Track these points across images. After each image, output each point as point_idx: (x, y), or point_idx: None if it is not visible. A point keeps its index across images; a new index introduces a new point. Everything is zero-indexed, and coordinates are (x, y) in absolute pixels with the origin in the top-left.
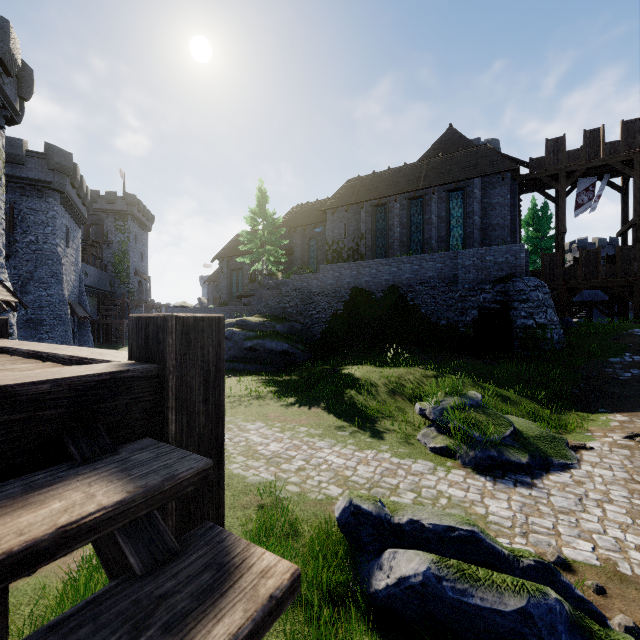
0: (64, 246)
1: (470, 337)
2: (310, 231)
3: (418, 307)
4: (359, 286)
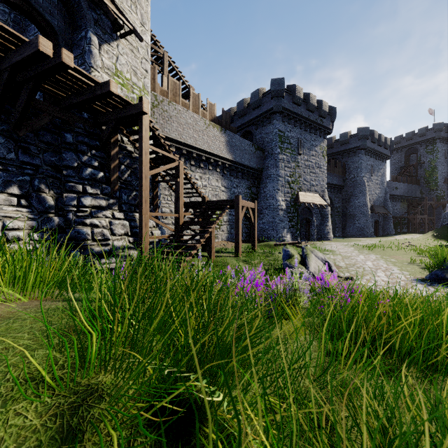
0: (369, 176)
1: None
2: None
3: None
4: None
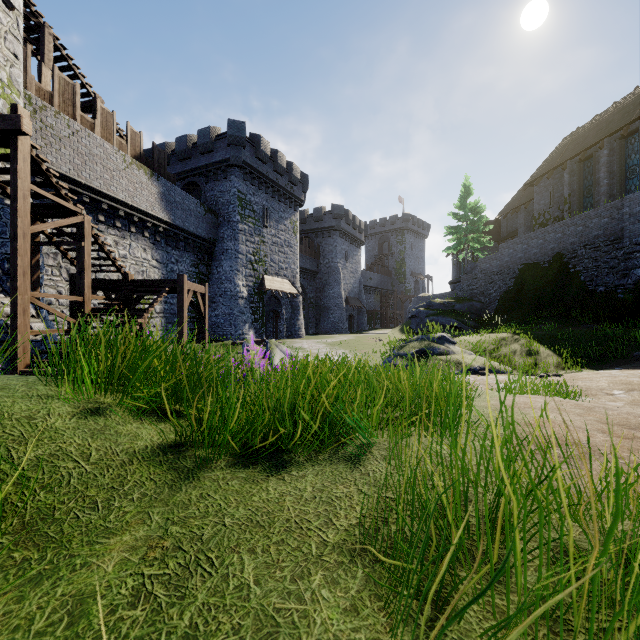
0: (344, 262)
1: (627, 304)
2: (533, 207)
3: (577, 274)
4: (528, 260)
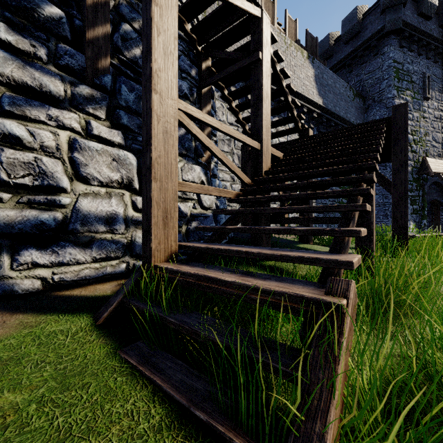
0: None
1: None
2: None
3: None
4: None
